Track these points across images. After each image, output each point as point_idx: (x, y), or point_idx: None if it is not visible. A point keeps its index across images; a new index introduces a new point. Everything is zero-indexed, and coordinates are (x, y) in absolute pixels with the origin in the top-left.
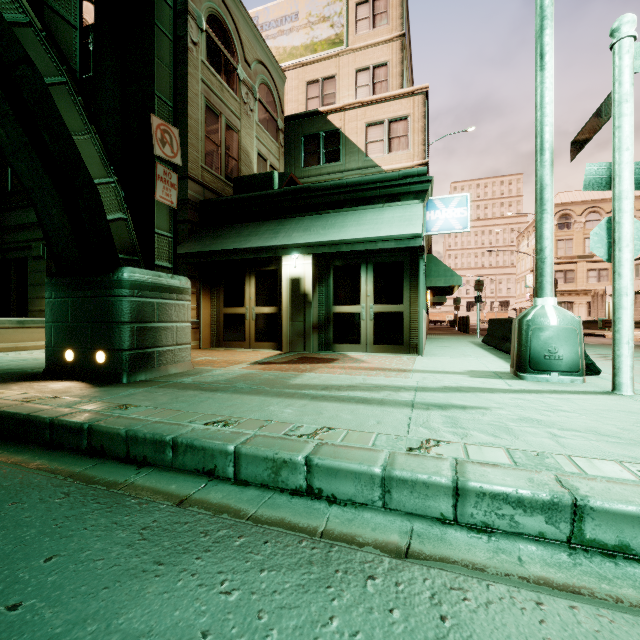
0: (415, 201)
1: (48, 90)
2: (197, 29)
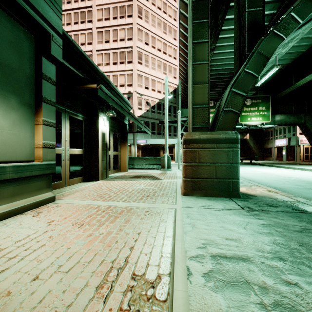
0: None
1: None
2: None
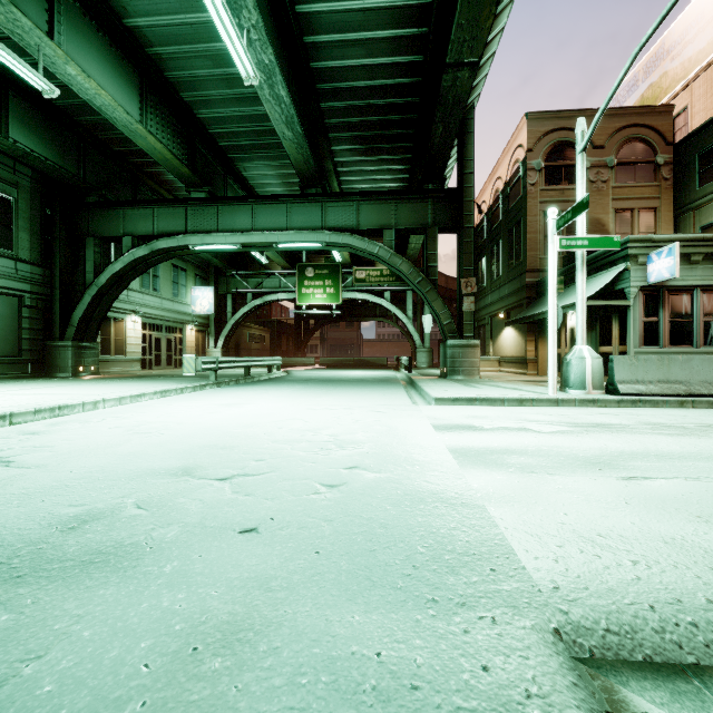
0: (622, 264)
1: (426, 294)
2: (535, 173)
